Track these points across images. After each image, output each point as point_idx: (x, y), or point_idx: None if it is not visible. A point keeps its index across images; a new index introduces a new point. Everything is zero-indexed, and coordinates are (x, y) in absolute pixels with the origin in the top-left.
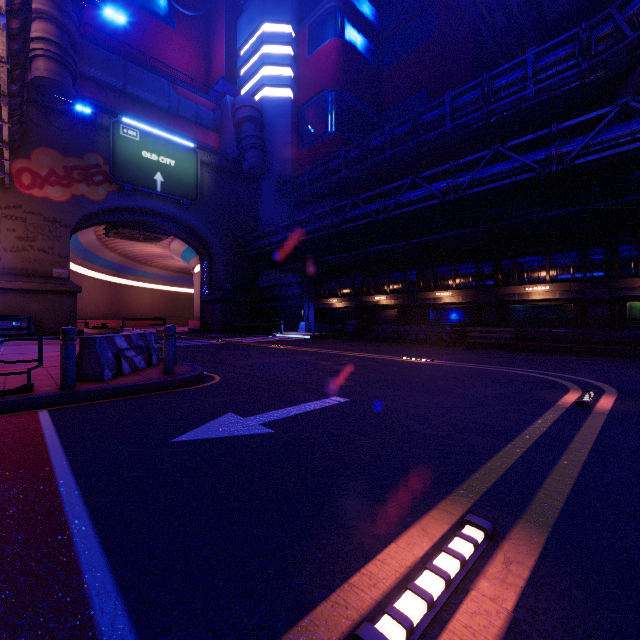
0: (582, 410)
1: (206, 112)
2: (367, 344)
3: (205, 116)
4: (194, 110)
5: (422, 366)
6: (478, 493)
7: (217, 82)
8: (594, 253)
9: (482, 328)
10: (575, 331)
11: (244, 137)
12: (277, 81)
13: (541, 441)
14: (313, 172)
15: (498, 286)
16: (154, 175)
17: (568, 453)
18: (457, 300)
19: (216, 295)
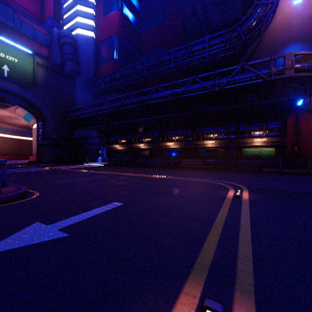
0: (238, 200)
1: (40, 34)
2: (134, 168)
3: (39, 37)
4: (32, 32)
5: (162, 180)
6: (206, 270)
7: (48, 19)
8: (231, 127)
9: (188, 160)
10: (224, 161)
11: (65, 53)
12: (85, 26)
13: (227, 222)
14: (106, 78)
15: (194, 140)
16: (2, 66)
17: (242, 228)
18: (176, 146)
19: (47, 141)
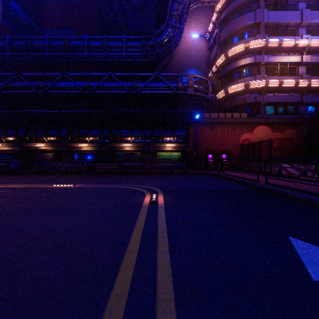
0: (154, 206)
1: None
2: (27, 176)
3: None
4: None
5: (67, 190)
6: None
7: None
8: (147, 132)
9: (103, 164)
10: (141, 164)
11: None
12: None
13: (144, 239)
14: None
15: (111, 143)
16: None
17: (159, 245)
18: (91, 149)
19: None
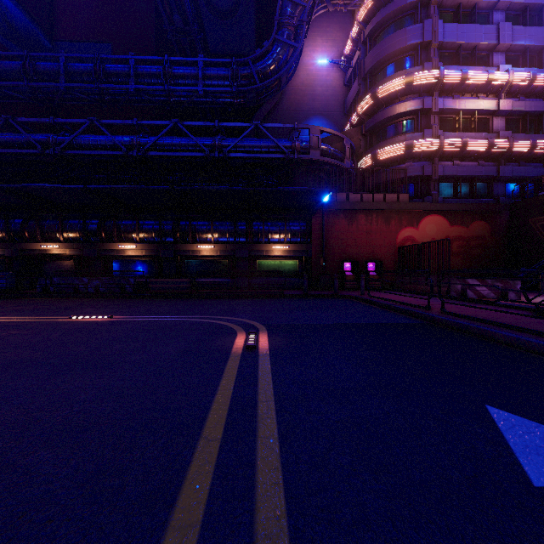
0: (252, 354)
1: None
2: (25, 302)
3: None
4: None
5: (96, 326)
6: None
7: None
8: (240, 224)
9: (164, 279)
10: (230, 280)
11: None
12: None
13: (232, 416)
14: None
15: (177, 243)
16: None
17: (261, 426)
18: (141, 253)
19: None
